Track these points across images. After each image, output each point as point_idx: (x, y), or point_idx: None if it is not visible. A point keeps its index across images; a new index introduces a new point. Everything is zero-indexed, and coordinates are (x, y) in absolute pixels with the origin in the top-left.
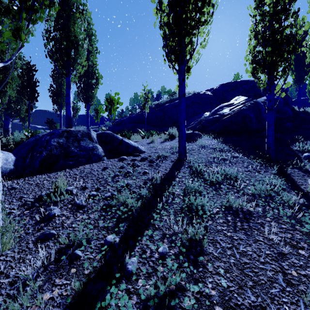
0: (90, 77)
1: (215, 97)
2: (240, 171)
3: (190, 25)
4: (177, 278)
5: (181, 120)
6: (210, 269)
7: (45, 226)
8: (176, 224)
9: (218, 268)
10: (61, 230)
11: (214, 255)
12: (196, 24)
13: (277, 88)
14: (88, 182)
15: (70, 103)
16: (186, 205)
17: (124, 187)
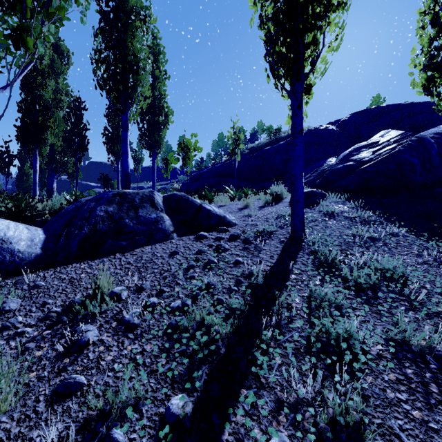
0: (156, 113)
1: (343, 133)
2: (409, 262)
3: (313, 12)
4: None
5: (296, 173)
6: None
7: (70, 365)
8: (299, 376)
9: None
10: (94, 375)
11: None
12: (325, 10)
13: None
14: (146, 279)
15: (127, 152)
16: (316, 333)
17: (203, 291)
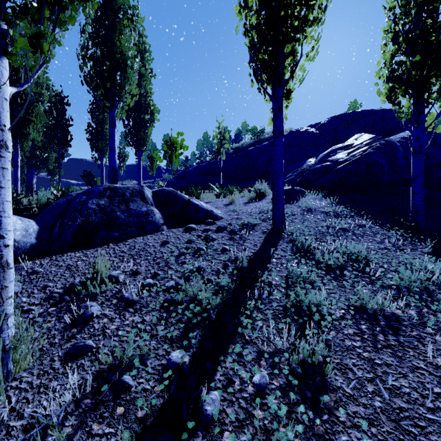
0: (142, 111)
1: (322, 135)
2: (372, 248)
3: (291, 26)
4: (289, 433)
5: (277, 170)
6: (341, 418)
7: (78, 334)
8: (277, 334)
9: (355, 416)
10: (101, 340)
11: (346, 393)
12: (302, 25)
13: (429, 119)
14: (141, 264)
15: (115, 148)
16: (292, 302)
17: (195, 273)
